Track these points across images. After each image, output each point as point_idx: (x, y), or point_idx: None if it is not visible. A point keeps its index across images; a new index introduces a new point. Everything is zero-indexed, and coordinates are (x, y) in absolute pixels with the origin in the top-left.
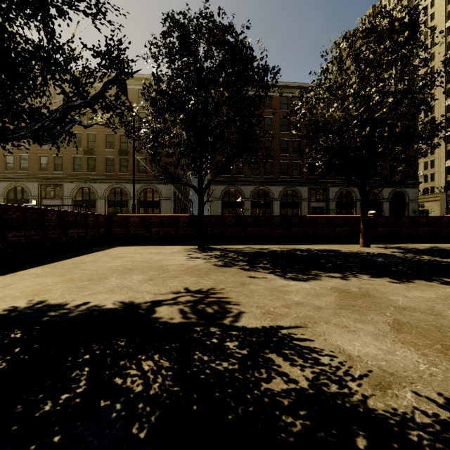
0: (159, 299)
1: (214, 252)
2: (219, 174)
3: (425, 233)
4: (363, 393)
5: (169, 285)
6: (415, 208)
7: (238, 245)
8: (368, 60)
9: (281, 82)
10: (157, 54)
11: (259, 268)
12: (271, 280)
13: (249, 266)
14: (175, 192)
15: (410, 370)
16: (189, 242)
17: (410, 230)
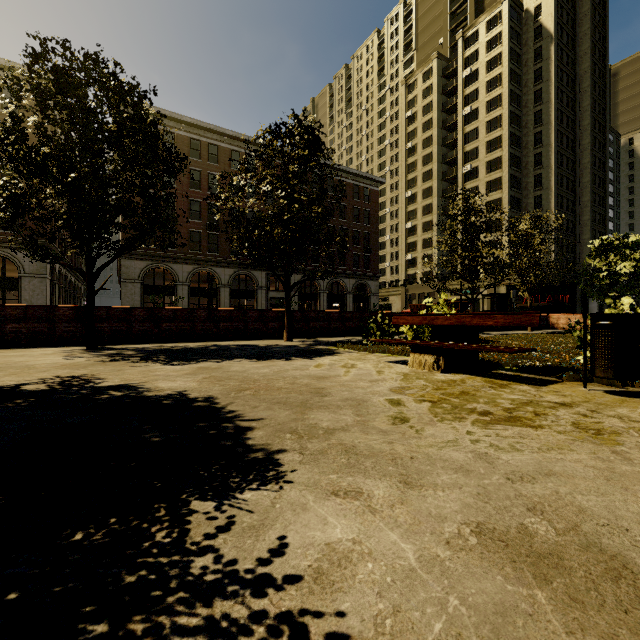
0: (25, 382)
1: (108, 352)
2: (116, 257)
3: (351, 327)
4: (147, 393)
5: (36, 376)
6: (377, 302)
7: (148, 344)
8: (292, 158)
9: (231, 131)
10: (18, 90)
11: (149, 361)
12: (151, 366)
13: (141, 360)
14: (53, 265)
15: (184, 387)
16: (74, 342)
17: (339, 324)
